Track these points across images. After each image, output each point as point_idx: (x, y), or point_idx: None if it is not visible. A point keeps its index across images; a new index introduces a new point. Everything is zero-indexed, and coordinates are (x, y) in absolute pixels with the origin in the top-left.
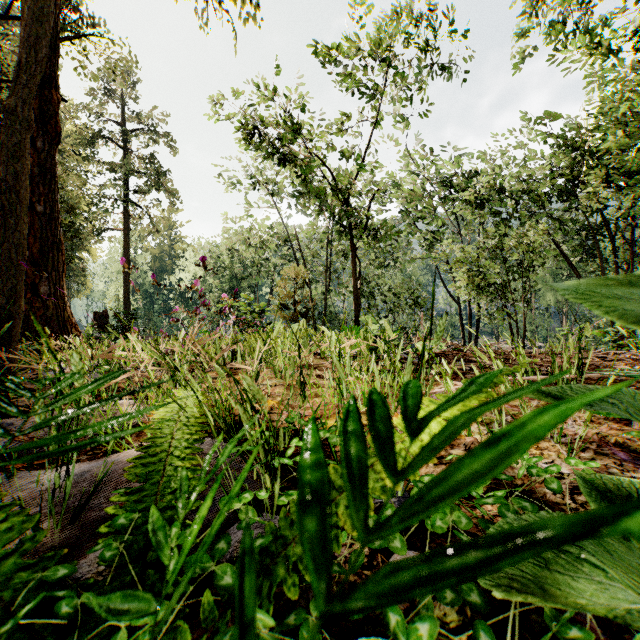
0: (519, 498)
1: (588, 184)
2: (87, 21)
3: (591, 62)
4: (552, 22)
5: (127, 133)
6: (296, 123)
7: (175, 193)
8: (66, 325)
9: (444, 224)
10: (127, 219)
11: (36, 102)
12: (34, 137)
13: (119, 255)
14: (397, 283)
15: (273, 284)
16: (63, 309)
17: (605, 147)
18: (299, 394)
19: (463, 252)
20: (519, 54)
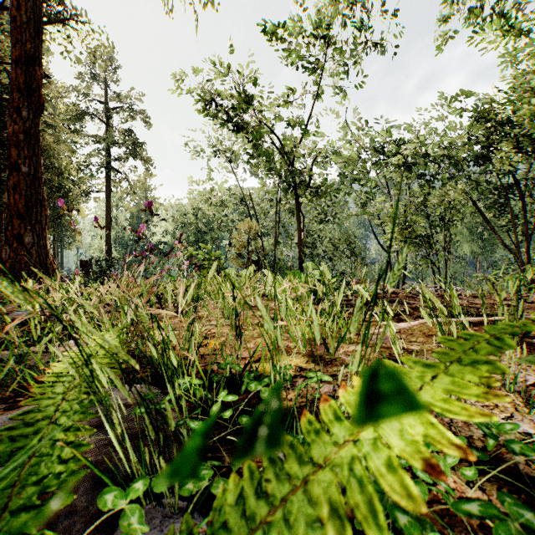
0: (514, 502)
1: (501, 150)
2: (71, 12)
3: (506, 42)
4: (471, 9)
5: (109, 110)
6: (248, 95)
7: (149, 161)
8: (48, 270)
9: (376, 185)
10: (109, 183)
11: (22, 77)
12: (20, 107)
13: (103, 213)
14: (336, 236)
15: (231, 237)
16: (46, 257)
17: (520, 114)
18: (235, 338)
19: (392, 209)
20: (441, 37)
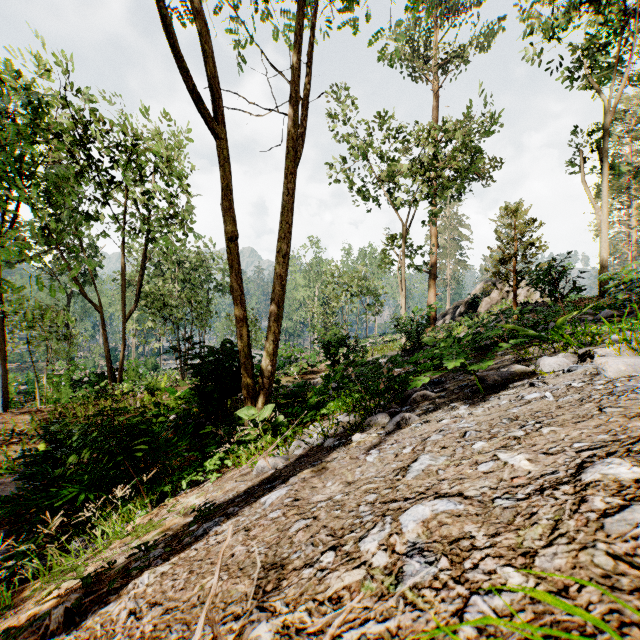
0: None
1: None
2: None
3: None
4: None
5: None
6: None
7: None
8: None
9: None
10: None
11: None
12: None
13: None
14: None
15: None
16: None
17: None
18: None
19: None
20: None
